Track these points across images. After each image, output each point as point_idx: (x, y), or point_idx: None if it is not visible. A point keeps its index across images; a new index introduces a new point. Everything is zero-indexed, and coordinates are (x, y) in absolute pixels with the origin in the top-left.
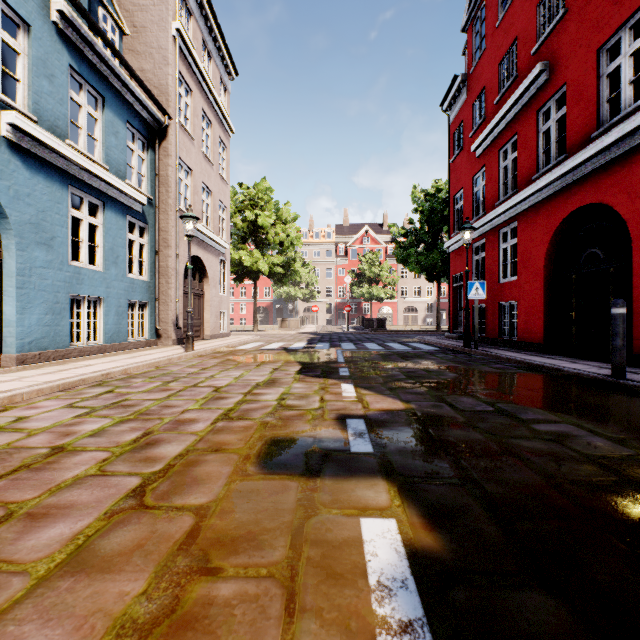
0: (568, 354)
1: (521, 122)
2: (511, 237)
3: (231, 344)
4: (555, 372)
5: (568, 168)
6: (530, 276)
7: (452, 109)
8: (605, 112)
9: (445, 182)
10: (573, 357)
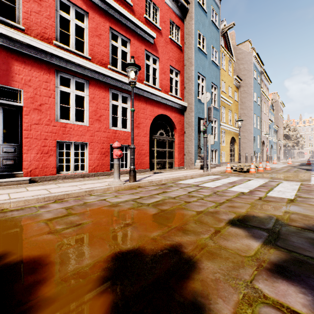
0: None
1: None
2: None
3: None
4: None
5: None
6: None
7: None
8: None
9: None
10: None
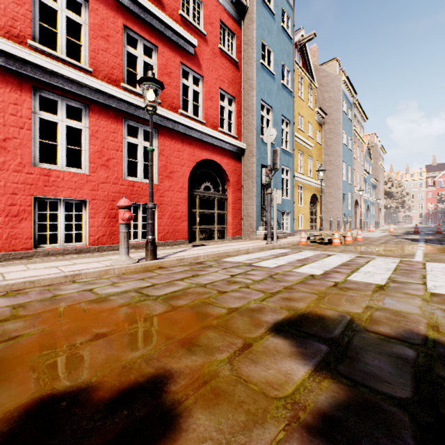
0: None
1: None
2: None
3: None
4: None
5: None
6: None
7: None
8: None
9: None
10: None
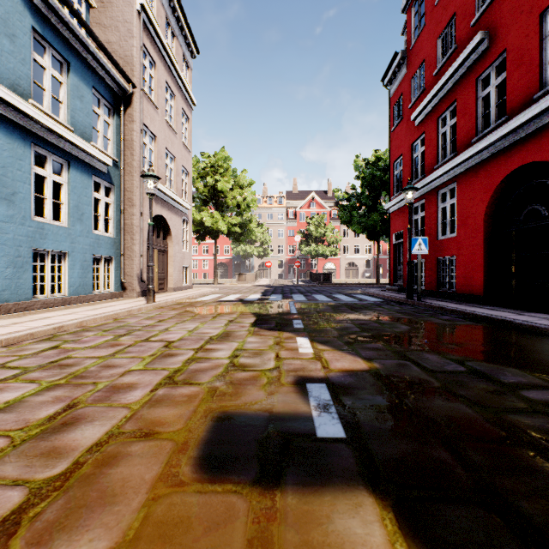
0: (507, 305)
1: (460, 90)
2: (450, 197)
3: (192, 296)
4: (505, 324)
5: (510, 129)
6: (469, 233)
7: (392, 84)
8: (548, 73)
9: (384, 152)
10: (514, 308)
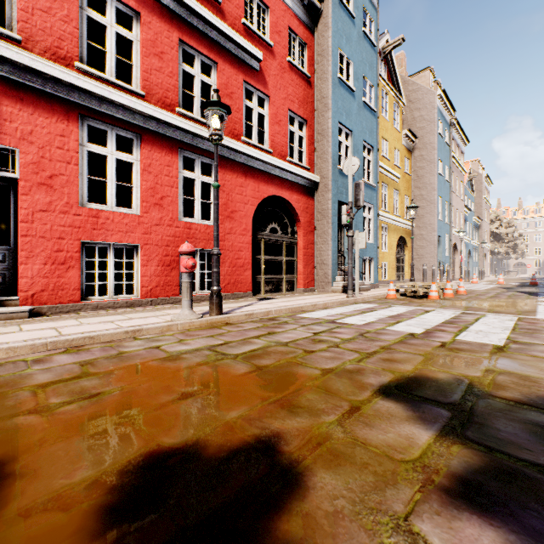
0: None
1: None
2: None
3: None
4: None
5: None
6: None
7: None
8: None
9: None
10: None
